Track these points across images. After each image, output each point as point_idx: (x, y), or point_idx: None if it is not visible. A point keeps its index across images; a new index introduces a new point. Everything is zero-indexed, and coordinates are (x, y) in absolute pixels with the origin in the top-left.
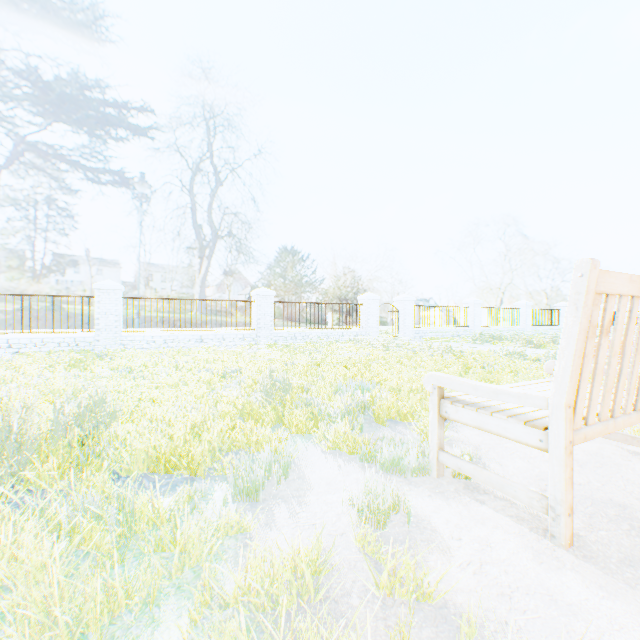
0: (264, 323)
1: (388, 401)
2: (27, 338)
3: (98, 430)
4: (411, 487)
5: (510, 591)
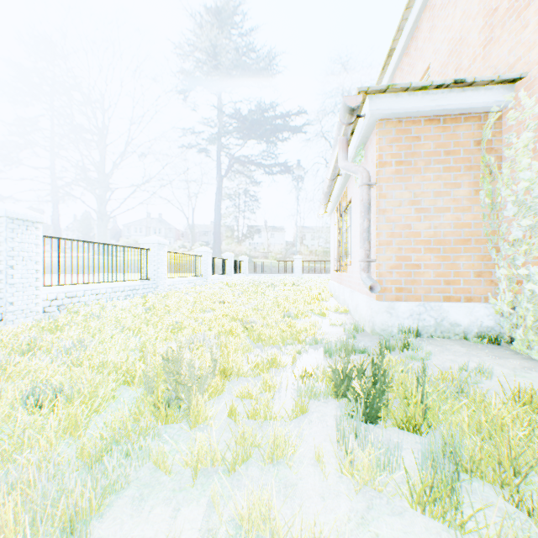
0: None
1: None
2: (276, 275)
3: None
4: None
5: None
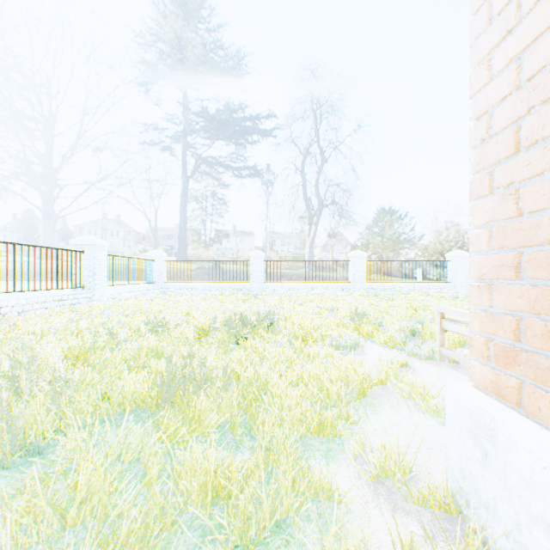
0: (357, 278)
1: (434, 330)
2: (218, 285)
3: (272, 325)
4: (419, 361)
5: (440, 387)
